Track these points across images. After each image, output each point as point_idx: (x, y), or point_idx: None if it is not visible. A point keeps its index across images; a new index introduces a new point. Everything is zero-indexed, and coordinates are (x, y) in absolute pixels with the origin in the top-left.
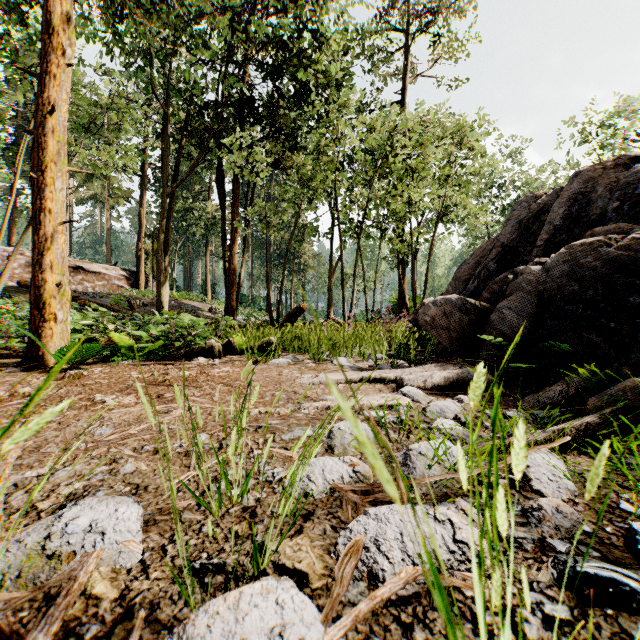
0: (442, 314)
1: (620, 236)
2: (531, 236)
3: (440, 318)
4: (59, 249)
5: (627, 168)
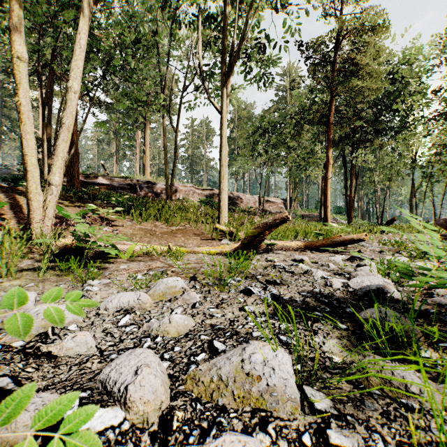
0: (443, 222)
1: None
2: None
3: (442, 223)
4: (329, 208)
5: None
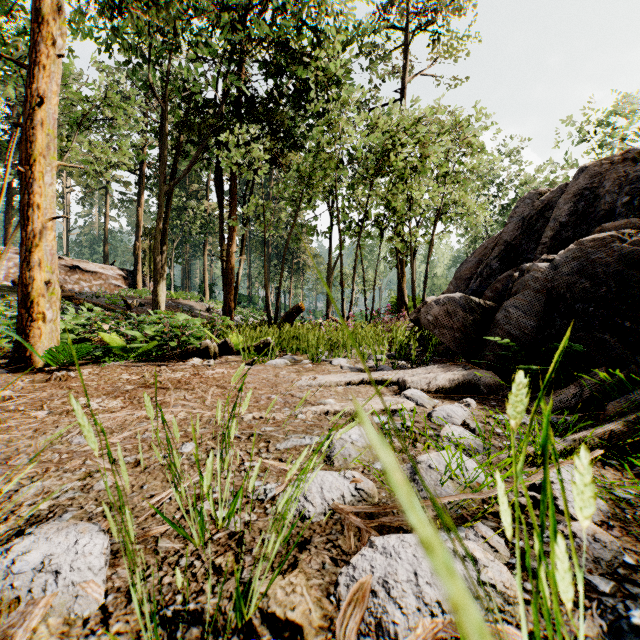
0: (445, 313)
1: (633, 231)
2: (535, 233)
3: (443, 317)
4: (48, 246)
5: (636, 162)
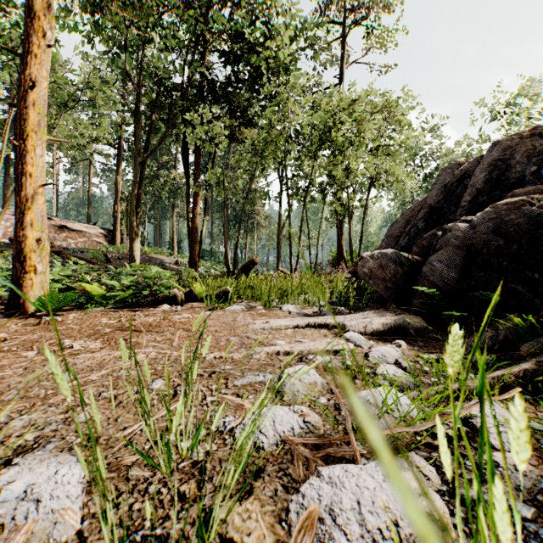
0: (379, 266)
1: (541, 196)
2: (455, 198)
3: (377, 270)
4: (39, 209)
5: (542, 137)
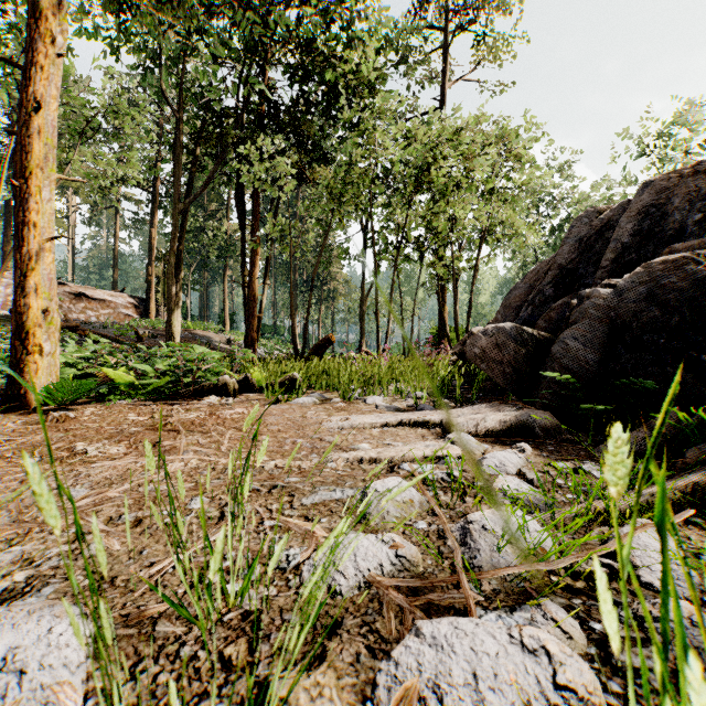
0: (494, 345)
1: None
2: (593, 256)
3: (492, 350)
4: (46, 270)
5: None
